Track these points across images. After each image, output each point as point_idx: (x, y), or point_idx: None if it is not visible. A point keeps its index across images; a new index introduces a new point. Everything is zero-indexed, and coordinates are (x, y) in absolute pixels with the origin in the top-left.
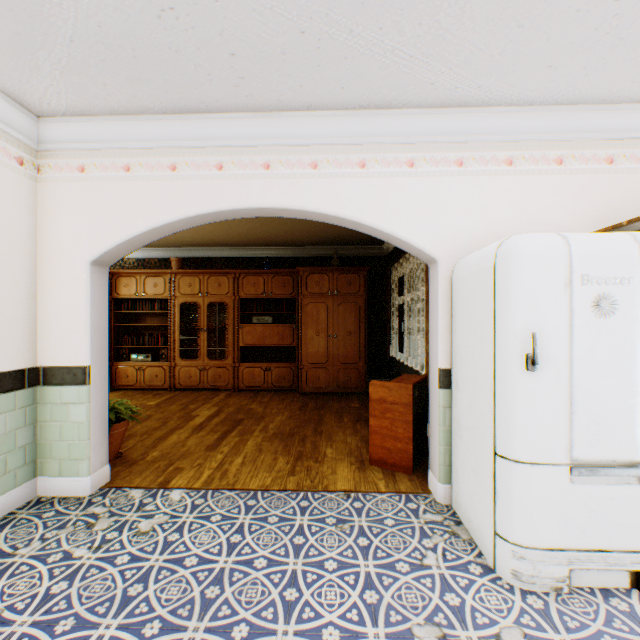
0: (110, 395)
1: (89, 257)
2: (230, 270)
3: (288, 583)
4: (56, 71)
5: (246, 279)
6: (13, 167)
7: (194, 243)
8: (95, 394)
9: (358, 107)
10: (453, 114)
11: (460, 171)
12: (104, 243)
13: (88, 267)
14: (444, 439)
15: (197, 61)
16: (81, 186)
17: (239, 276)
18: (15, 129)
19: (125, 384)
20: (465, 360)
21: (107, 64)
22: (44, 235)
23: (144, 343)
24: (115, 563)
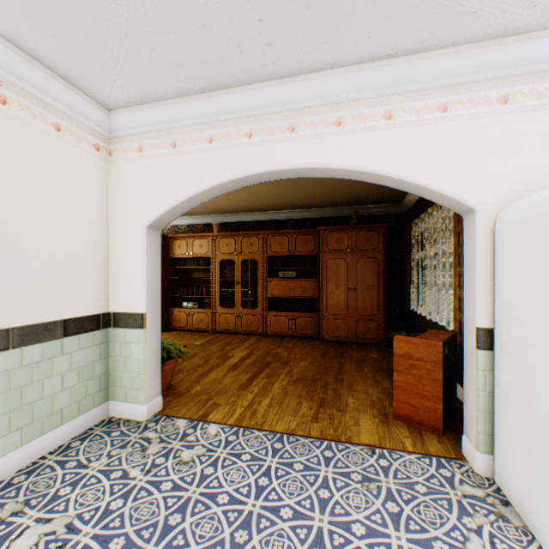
0: (167, 334)
1: (145, 222)
2: (259, 231)
3: (314, 542)
4: (118, 66)
5: (273, 239)
6: (92, 153)
7: (230, 210)
8: (150, 336)
9: (384, 56)
10: (496, 46)
11: (504, 109)
12: (156, 210)
13: (145, 231)
14: (484, 405)
15: (228, 34)
16: (140, 164)
17: (267, 236)
18: (93, 122)
19: (178, 326)
20: (515, 320)
21: (155, 52)
22: (114, 206)
23: (192, 293)
24: (160, 488)
